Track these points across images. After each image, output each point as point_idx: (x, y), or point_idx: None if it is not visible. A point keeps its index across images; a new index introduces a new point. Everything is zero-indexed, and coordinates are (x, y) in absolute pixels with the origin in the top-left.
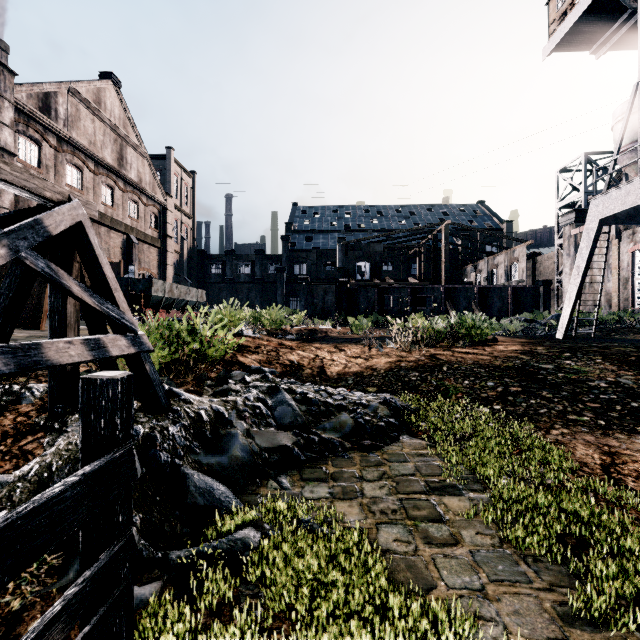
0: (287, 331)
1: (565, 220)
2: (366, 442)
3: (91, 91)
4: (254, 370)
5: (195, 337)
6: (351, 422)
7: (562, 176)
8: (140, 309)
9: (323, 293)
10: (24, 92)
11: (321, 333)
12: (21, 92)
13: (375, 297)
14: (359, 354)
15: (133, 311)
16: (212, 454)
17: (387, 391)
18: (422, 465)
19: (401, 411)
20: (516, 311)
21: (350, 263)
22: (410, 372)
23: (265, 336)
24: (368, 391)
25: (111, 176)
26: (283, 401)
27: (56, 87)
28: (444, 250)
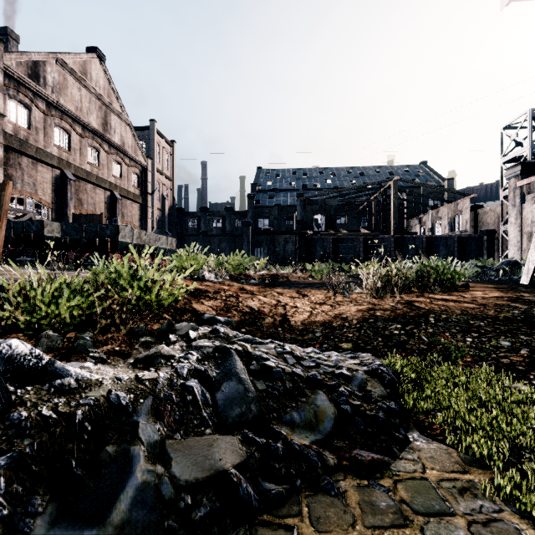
0: (250, 276)
1: (510, 173)
2: (362, 455)
3: (78, 63)
4: (206, 320)
5: (138, 281)
6: (332, 411)
7: (506, 133)
8: (106, 254)
9: (284, 242)
10: (14, 60)
11: (282, 278)
12: (11, 59)
13: (330, 246)
14: (324, 300)
15: (100, 256)
16: (66, 523)
17: (366, 349)
18: (484, 529)
19: (396, 384)
20: (461, 258)
21: (308, 216)
22: (389, 323)
23: (227, 281)
24: (342, 348)
25: (96, 139)
26: (232, 373)
27: (44, 57)
28: (393, 204)
